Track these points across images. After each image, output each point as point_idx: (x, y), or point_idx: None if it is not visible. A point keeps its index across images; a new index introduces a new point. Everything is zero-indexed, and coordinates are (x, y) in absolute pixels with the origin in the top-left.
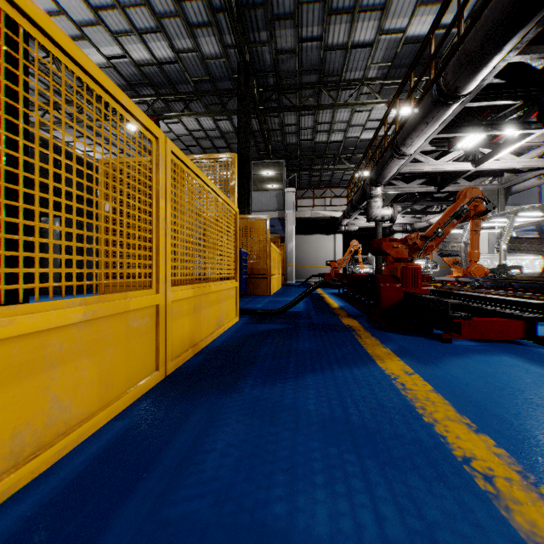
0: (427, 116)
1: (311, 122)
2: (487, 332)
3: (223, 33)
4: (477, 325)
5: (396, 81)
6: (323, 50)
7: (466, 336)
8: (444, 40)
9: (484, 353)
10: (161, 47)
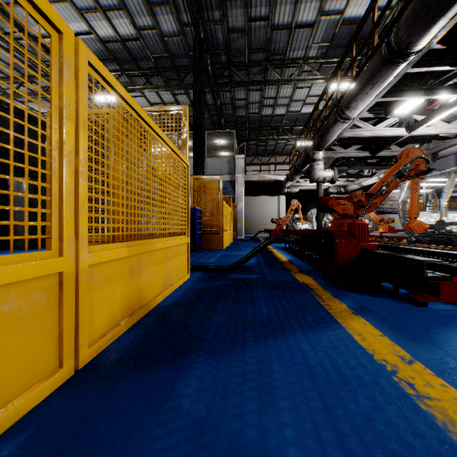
0: (375, 76)
1: (258, 97)
2: None
3: (179, 12)
4: (456, 287)
5: (333, 60)
6: (270, 30)
7: (443, 299)
8: (388, 6)
9: None
10: (124, 24)
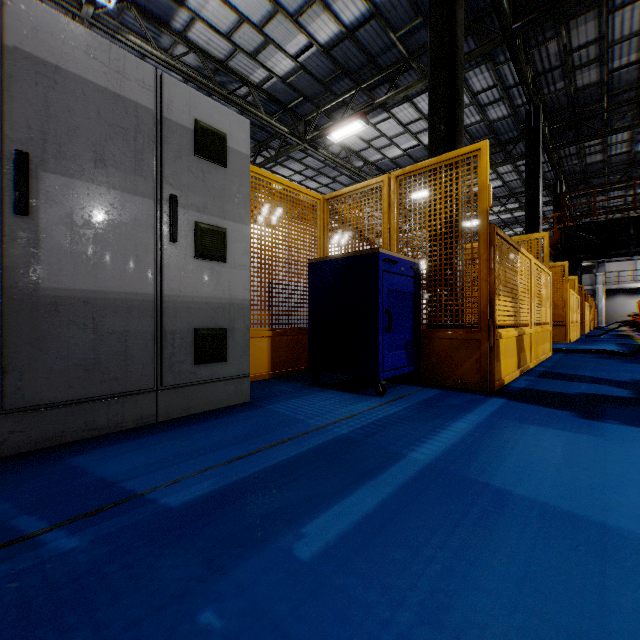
0: None
1: None
2: None
3: None
4: None
5: None
6: None
7: None
8: None
9: None
10: None
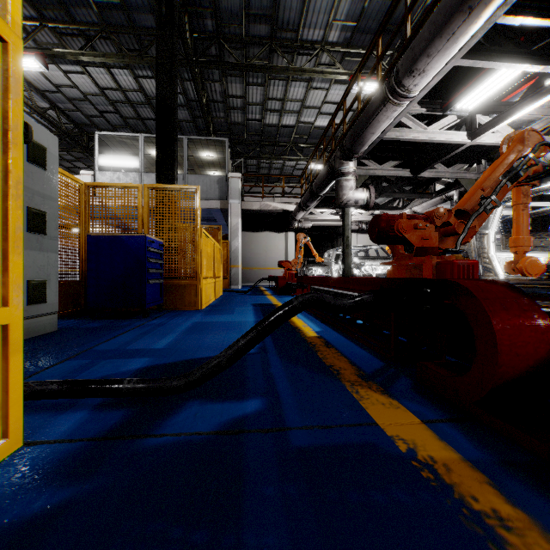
0: None
1: (260, 96)
2: None
3: None
4: None
5: (359, 51)
6: None
7: None
8: None
9: None
10: None
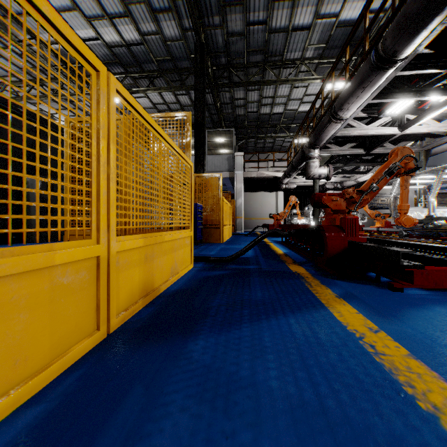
0: (365, 81)
1: (257, 97)
2: (439, 281)
3: (181, 18)
4: (428, 275)
5: (329, 60)
6: (267, 33)
7: (417, 285)
8: (378, 14)
9: (441, 303)
10: (129, 30)
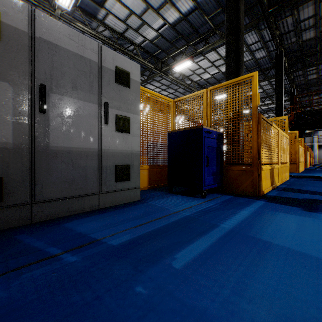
0: None
1: None
2: None
3: None
4: None
5: None
6: None
7: None
8: None
9: None
10: None
